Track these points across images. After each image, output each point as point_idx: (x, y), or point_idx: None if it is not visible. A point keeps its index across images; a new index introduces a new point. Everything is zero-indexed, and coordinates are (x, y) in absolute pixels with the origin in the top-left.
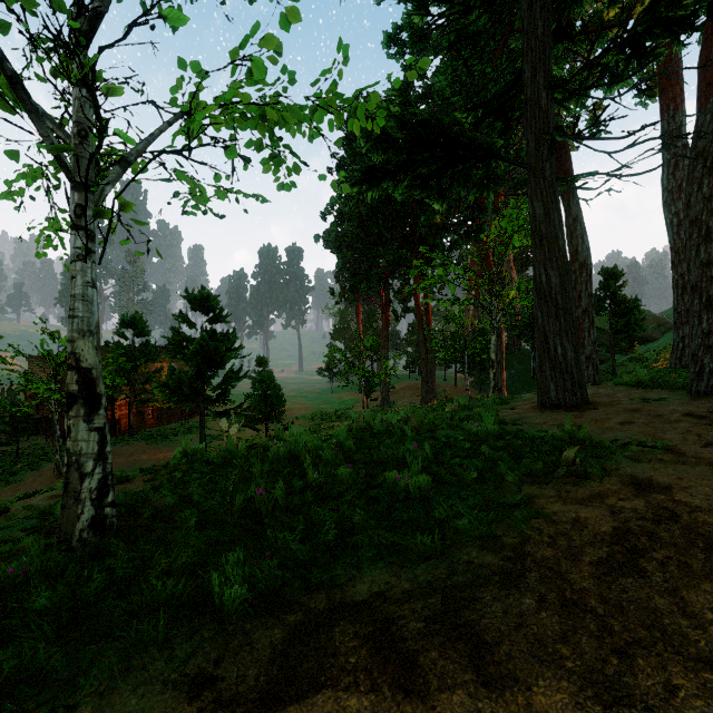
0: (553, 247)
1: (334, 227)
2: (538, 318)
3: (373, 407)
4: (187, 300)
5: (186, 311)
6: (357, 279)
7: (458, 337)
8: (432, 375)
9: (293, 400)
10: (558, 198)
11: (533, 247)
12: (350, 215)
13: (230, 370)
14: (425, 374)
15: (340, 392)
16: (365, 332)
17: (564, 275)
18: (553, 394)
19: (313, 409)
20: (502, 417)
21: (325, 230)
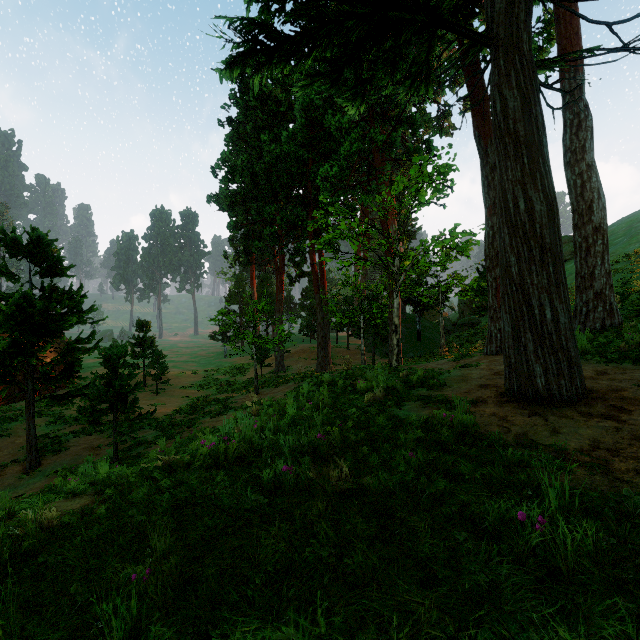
0: (536, 157)
1: (225, 182)
2: (511, 265)
3: (268, 372)
4: (5, 243)
5: (3, 258)
6: (250, 240)
7: (350, 301)
8: (327, 340)
9: (183, 366)
10: (538, 88)
11: (500, 160)
12: (242, 169)
13: (75, 339)
14: (321, 339)
15: (234, 356)
16: (260, 296)
17: (552, 200)
18: (540, 382)
19: (204, 376)
20: (485, 430)
21: (219, 191)
